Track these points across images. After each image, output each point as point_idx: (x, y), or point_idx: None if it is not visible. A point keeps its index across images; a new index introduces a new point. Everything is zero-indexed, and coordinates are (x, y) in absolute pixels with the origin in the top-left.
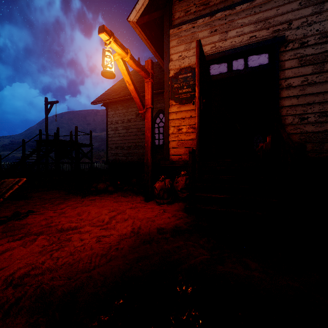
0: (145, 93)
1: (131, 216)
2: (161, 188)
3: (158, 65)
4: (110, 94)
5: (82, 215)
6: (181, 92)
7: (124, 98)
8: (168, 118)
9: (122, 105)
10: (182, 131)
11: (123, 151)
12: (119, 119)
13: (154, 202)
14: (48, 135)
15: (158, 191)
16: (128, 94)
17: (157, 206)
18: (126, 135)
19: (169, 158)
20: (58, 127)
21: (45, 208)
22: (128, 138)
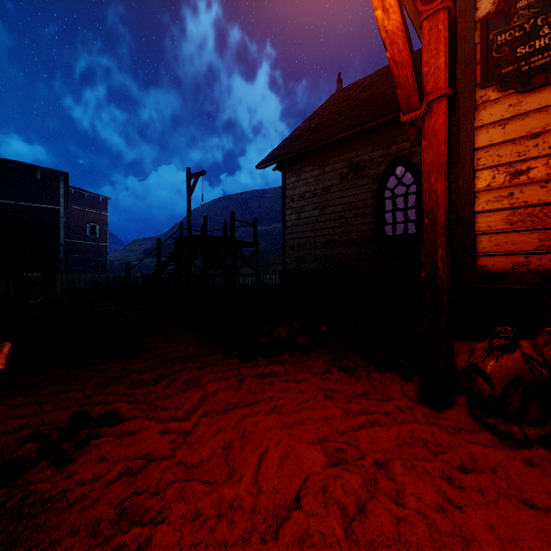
0: (424, 53)
1: (440, 527)
2: (514, 379)
3: (382, 75)
4: (290, 144)
5: (237, 473)
6: (527, 51)
7: (318, 146)
8: (471, 144)
9: (313, 161)
10: (531, 178)
11: (314, 253)
12: (306, 190)
13: (468, 420)
14: (193, 230)
15: (497, 390)
16: (325, 136)
17: (516, 462)
18: (320, 220)
19: (476, 263)
20: (206, 216)
21: (151, 399)
22: (325, 225)
